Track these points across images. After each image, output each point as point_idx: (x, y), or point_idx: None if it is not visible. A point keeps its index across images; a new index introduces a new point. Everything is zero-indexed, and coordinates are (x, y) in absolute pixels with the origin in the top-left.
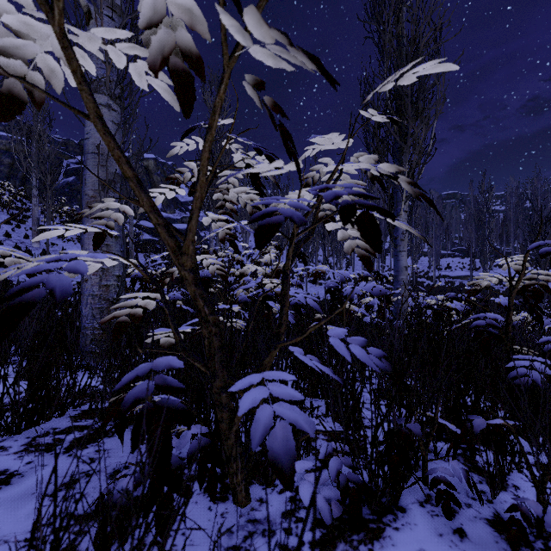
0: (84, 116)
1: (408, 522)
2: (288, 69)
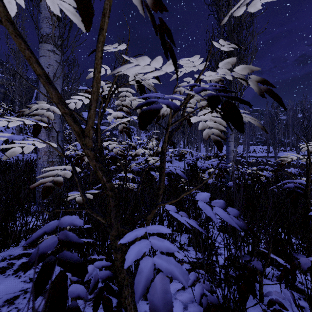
0: None
1: None
2: None
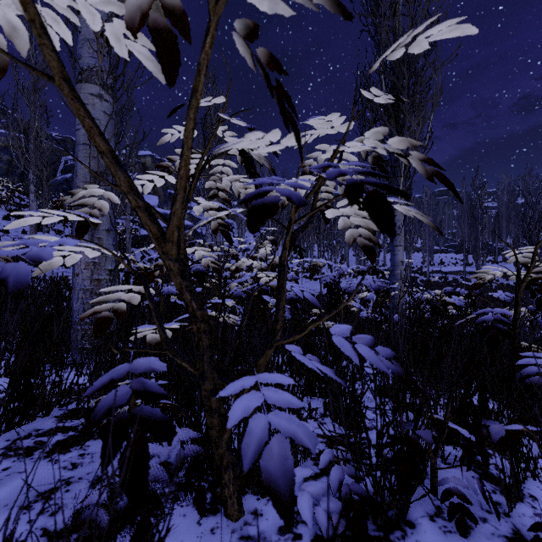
0: (49, 79)
1: (418, 539)
2: (287, 13)
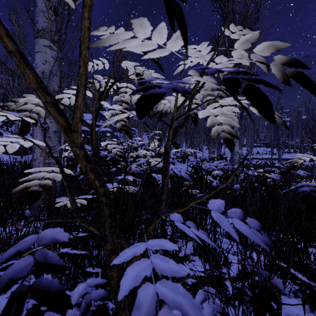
0: None
1: None
2: None
